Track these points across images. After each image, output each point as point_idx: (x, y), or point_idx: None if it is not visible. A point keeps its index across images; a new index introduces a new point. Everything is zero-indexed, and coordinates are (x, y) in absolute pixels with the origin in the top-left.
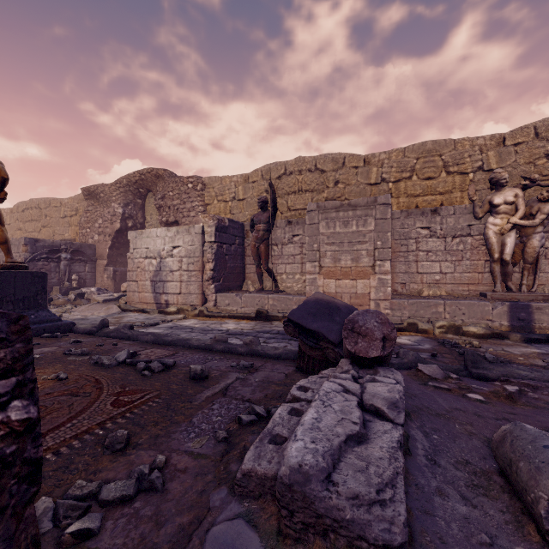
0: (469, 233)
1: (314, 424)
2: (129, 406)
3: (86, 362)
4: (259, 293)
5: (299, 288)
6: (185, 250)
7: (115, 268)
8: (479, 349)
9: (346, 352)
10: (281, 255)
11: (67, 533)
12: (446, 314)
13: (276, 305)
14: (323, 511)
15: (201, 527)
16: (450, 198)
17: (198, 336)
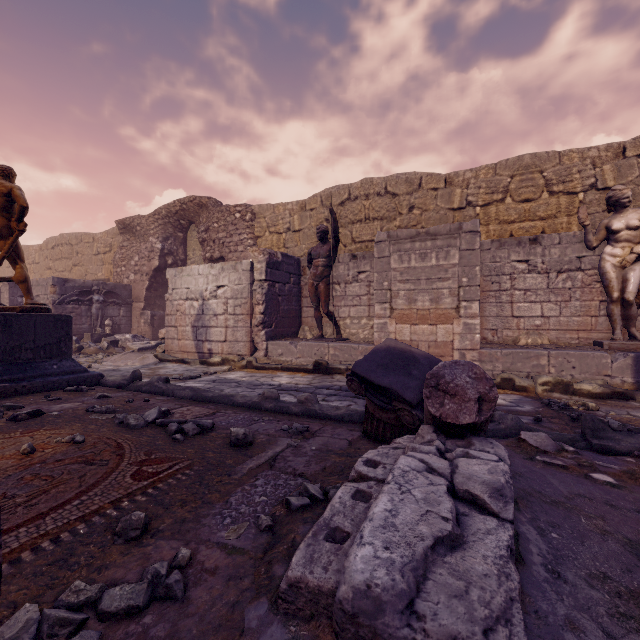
0: (579, 267)
1: (387, 519)
2: (152, 479)
3: (109, 421)
4: (318, 341)
5: (366, 335)
6: (231, 291)
7: (153, 311)
8: (596, 413)
9: (427, 417)
10: (344, 295)
11: None
12: (551, 367)
13: (338, 356)
14: None
15: None
16: (554, 224)
17: (244, 392)
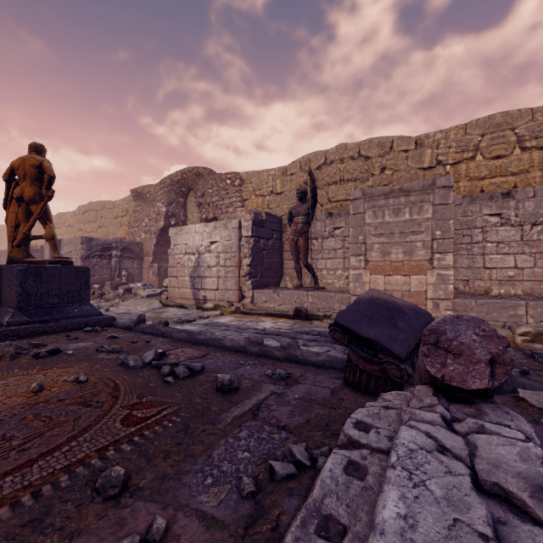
0: None
1: (404, 533)
2: (140, 425)
3: (113, 361)
4: (298, 290)
5: (341, 285)
6: (222, 246)
7: (159, 264)
8: None
9: (423, 376)
10: (321, 249)
11: None
12: (529, 318)
13: (316, 303)
14: None
15: None
16: (527, 179)
17: (233, 335)
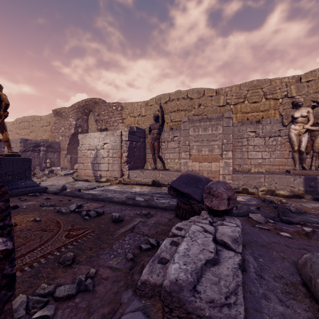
0: (279, 135)
1: (185, 252)
2: (75, 237)
3: (52, 210)
4: (154, 170)
5: (177, 167)
6: (111, 145)
7: (71, 155)
8: (286, 204)
9: (205, 207)
10: (167, 148)
11: (33, 318)
12: (265, 183)
13: (164, 177)
14: (191, 310)
15: (115, 315)
16: (268, 114)
17: (118, 195)
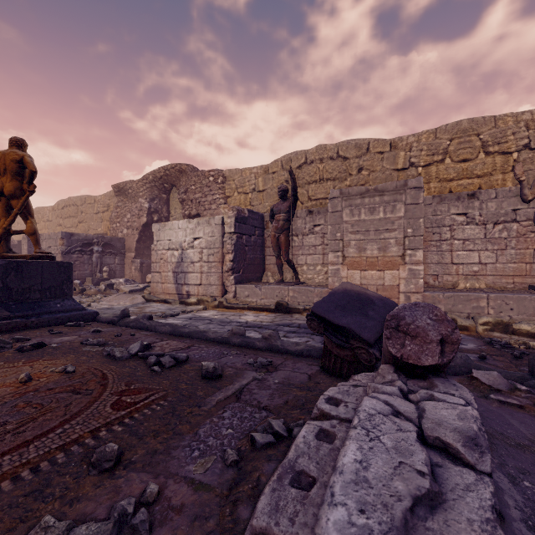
0: (514, 219)
1: (359, 472)
2: (130, 409)
3: (99, 353)
4: (279, 285)
5: (321, 280)
6: (205, 242)
7: (142, 260)
8: None
9: (387, 356)
10: (302, 245)
11: None
12: (490, 309)
13: (297, 297)
14: None
15: None
16: (490, 181)
17: (216, 328)
